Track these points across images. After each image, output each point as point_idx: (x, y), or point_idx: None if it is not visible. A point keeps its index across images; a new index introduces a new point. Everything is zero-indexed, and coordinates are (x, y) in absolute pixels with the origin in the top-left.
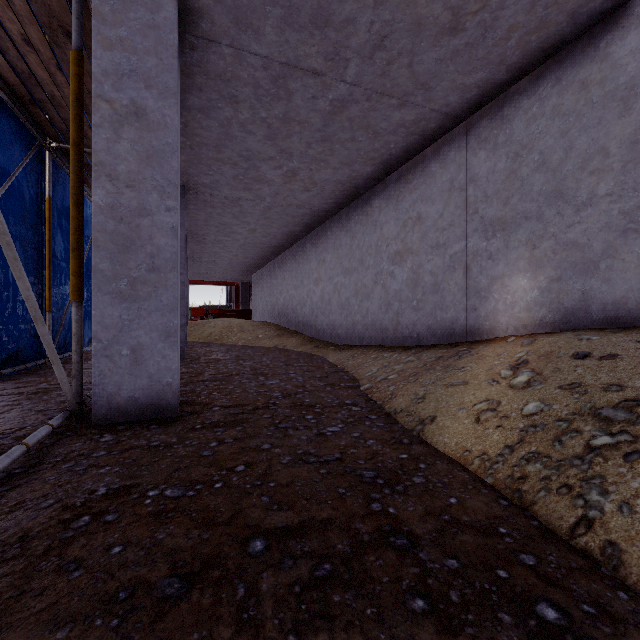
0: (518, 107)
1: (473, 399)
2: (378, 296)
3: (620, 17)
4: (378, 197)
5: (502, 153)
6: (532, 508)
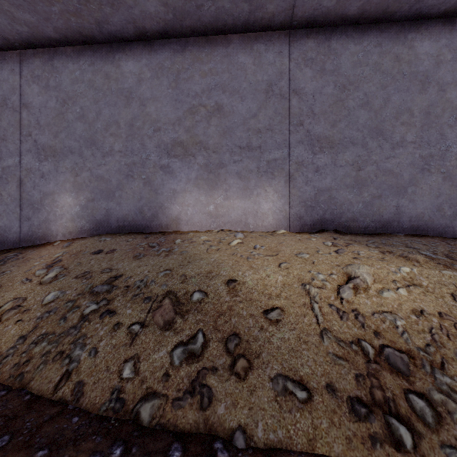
0: (66, 65)
1: (1, 301)
2: None
3: (125, 47)
4: None
5: (53, 95)
6: (29, 384)
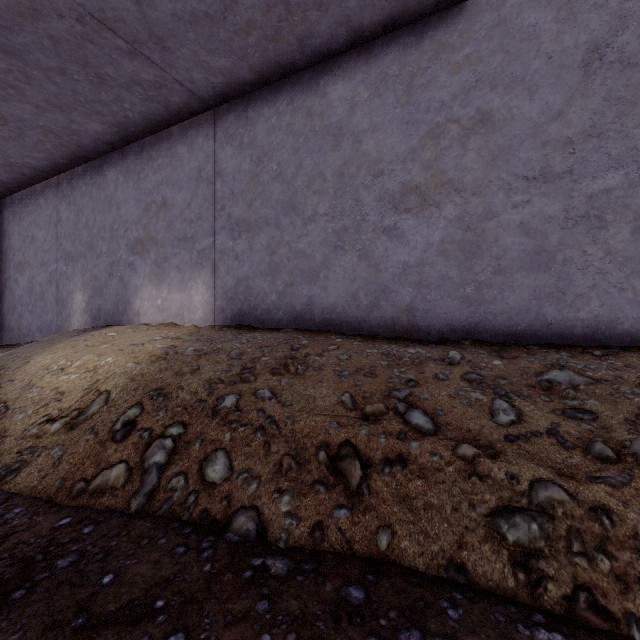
0: (78, 183)
1: None
2: (7, 299)
3: (109, 158)
4: (7, 209)
5: (72, 209)
6: None
